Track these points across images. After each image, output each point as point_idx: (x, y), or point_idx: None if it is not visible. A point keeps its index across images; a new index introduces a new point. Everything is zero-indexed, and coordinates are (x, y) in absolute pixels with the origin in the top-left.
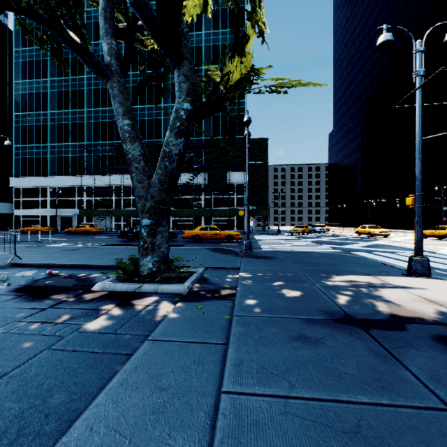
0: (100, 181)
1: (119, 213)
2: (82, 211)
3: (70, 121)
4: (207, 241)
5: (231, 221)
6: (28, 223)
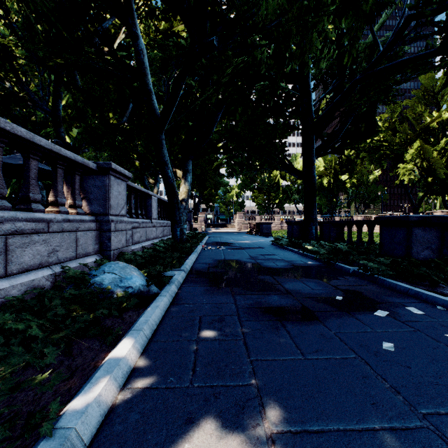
0: None
1: None
2: None
3: None
4: None
5: None
6: None
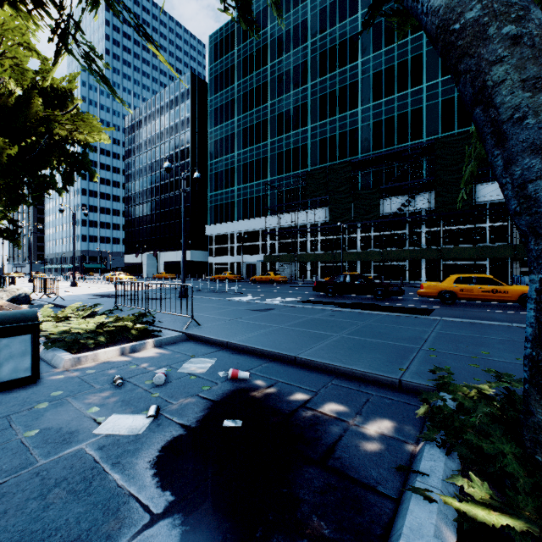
0: (283, 221)
1: (305, 258)
2: (265, 256)
3: (254, 158)
4: (465, 302)
5: (478, 266)
6: (219, 271)
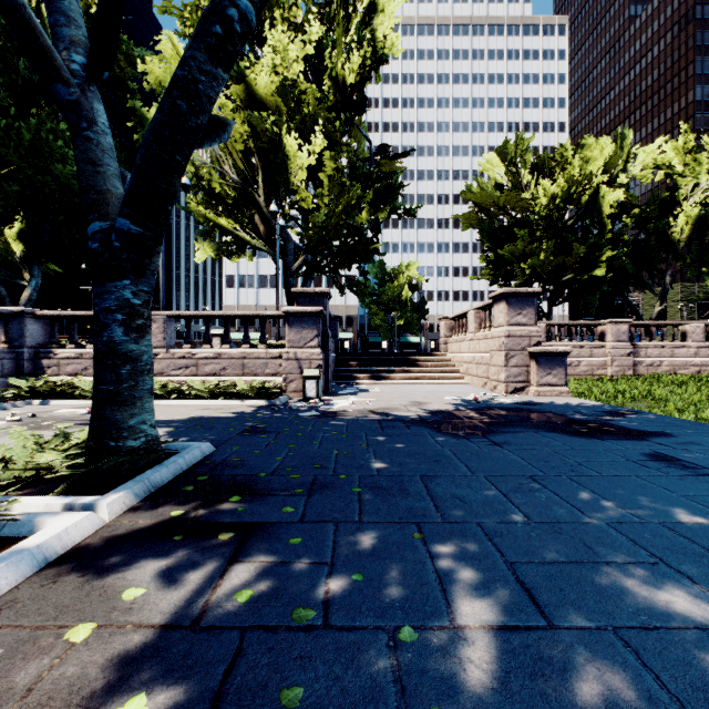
0: None
1: None
2: None
3: None
4: None
5: None
6: None
